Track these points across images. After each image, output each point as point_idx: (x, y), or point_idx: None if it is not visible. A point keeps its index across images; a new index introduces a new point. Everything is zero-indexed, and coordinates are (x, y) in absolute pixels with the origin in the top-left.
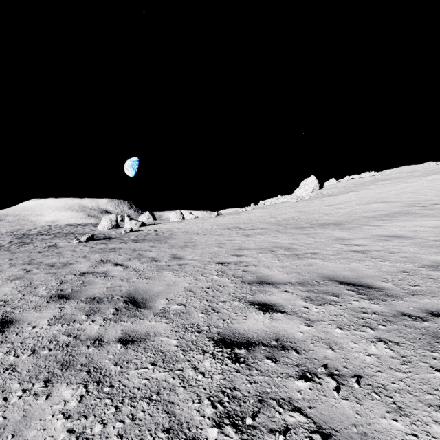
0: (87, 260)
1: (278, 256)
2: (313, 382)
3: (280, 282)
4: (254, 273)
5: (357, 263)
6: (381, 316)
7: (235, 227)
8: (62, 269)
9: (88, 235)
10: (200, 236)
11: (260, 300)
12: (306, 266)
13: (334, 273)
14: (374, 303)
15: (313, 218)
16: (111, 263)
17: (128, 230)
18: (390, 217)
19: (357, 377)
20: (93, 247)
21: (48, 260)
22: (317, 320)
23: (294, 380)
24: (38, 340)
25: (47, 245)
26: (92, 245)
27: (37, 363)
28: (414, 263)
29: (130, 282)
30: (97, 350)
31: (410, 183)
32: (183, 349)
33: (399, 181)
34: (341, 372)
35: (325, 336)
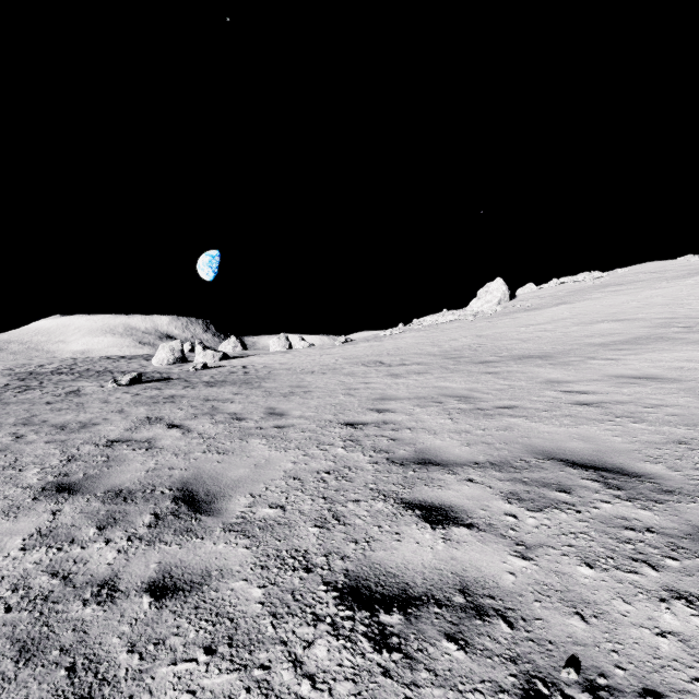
0: (124, 417)
1: (449, 412)
2: None
3: (458, 461)
4: (409, 443)
5: (591, 426)
6: (663, 537)
7: (374, 362)
8: (77, 433)
9: (132, 374)
10: (316, 377)
11: (423, 498)
12: (502, 430)
13: (553, 444)
14: (642, 508)
15: (502, 346)
16: (163, 424)
17: (199, 366)
18: (633, 345)
19: (652, 695)
20: (139, 394)
21: (58, 417)
22: (538, 544)
23: None
24: None
25: (65, 390)
26: (137, 392)
27: None
28: (694, 426)
29: (191, 459)
30: (102, 611)
31: (660, 290)
32: (275, 612)
33: (641, 286)
34: (612, 682)
35: (561, 583)
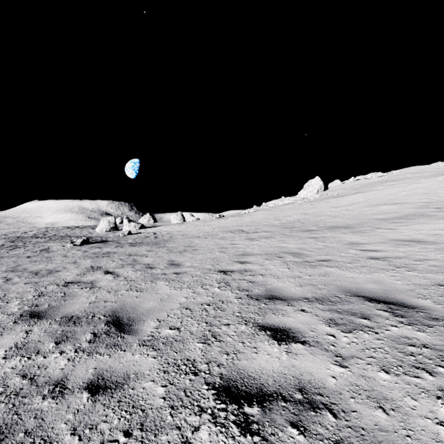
0: (76, 266)
1: (287, 264)
2: None
3: (294, 297)
4: (261, 284)
5: (380, 273)
6: (435, 351)
7: (238, 230)
8: (46, 277)
9: (83, 238)
10: (201, 240)
11: (272, 322)
12: (322, 276)
13: (356, 285)
14: (419, 330)
15: (320, 220)
16: (101, 271)
17: (126, 233)
18: (404, 219)
19: None
20: (87, 251)
21: (34, 266)
22: (350, 355)
23: None
24: None
25: (39, 248)
26: (86, 249)
27: None
28: None
29: (118, 295)
30: (55, 403)
31: (420, 184)
32: (172, 404)
33: (408, 181)
34: None
35: (367, 385)
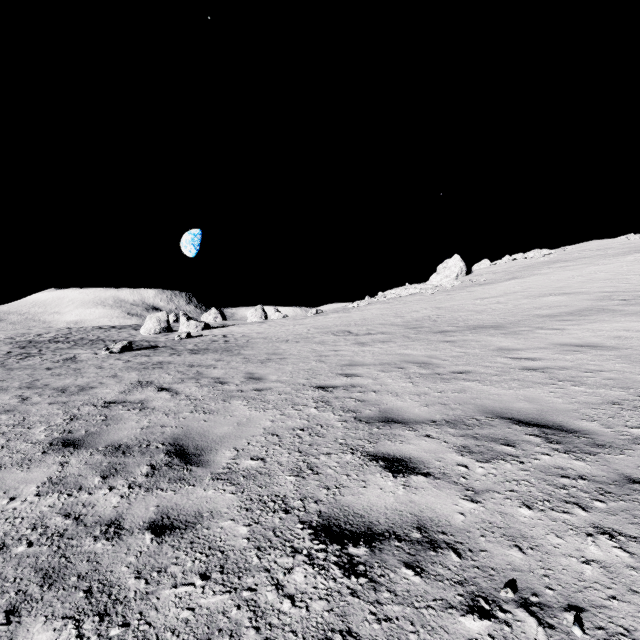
0: (118, 381)
1: (410, 377)
2: (495, 621)
3: (418, 420)
4: (374, 404)
5: (536, 389)
6: (593, 484)
7: (343, 331)
8: (77, 396)
9: (123, 343)
10: (290, 345)
11: (386, 451)
12: (457, 393)
13: (502, 405)
14: (577, 459)
15: (459, 317)
16: (154, 387)
17: (184, 335)
18: (577, 316)
19: (575, 609)
20: (130, 360)
21: (59, 381)
22: (485, 489)
23: (459, 615)
24: (13, 525)
25: (62, 357)
26: (128, 358)
27: (2, 572)
28: (627, 389)
29: (180, 418)
30: (111, 545)
31: (602, 266)
32: (259, 545)
33: (585, 262)
34: (543, 600)
35: (503, 522)
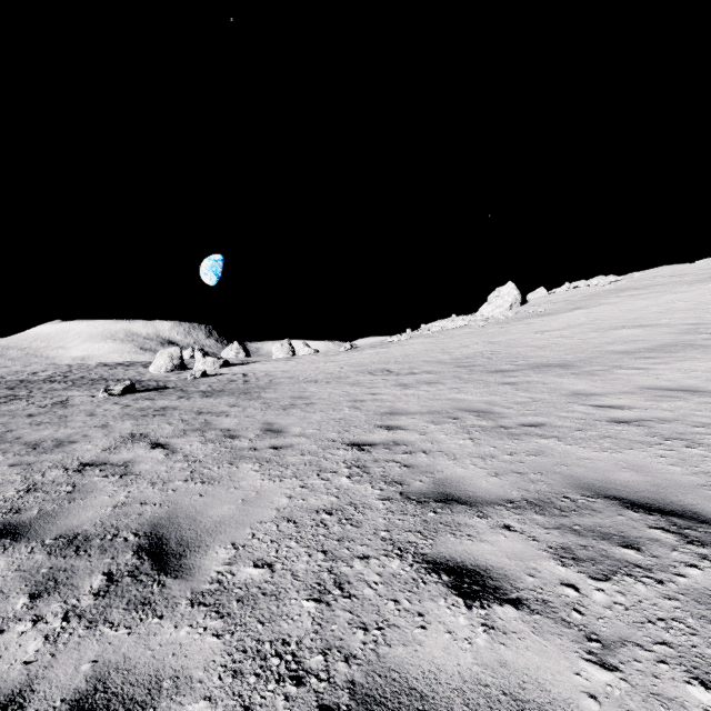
0: (106, 433)
1: (468, 431)
2: None
3: (488, 498)
4: (425, 471)
5: (638, 450)
6: None
7: (381, 370)
8: (49, 454)
9: (125, 383)
10: (320, 386)
11: (450, 554)
12: (533, 455)
13: (599, 475)
14: None
15: (517, 354)
16: (147, 442)
17: (198, 374)
18: (660, 353)
19: None
20: (129, 405)
21: (35, 433)
22: (618, 638)
23: None
24: None
25: (52, 401)
26: (128, 402)
27: None
28: None
29: (169, 490)
30: None
31: (681, 294)
32: None
33: (660, 290)
34: None
35: None
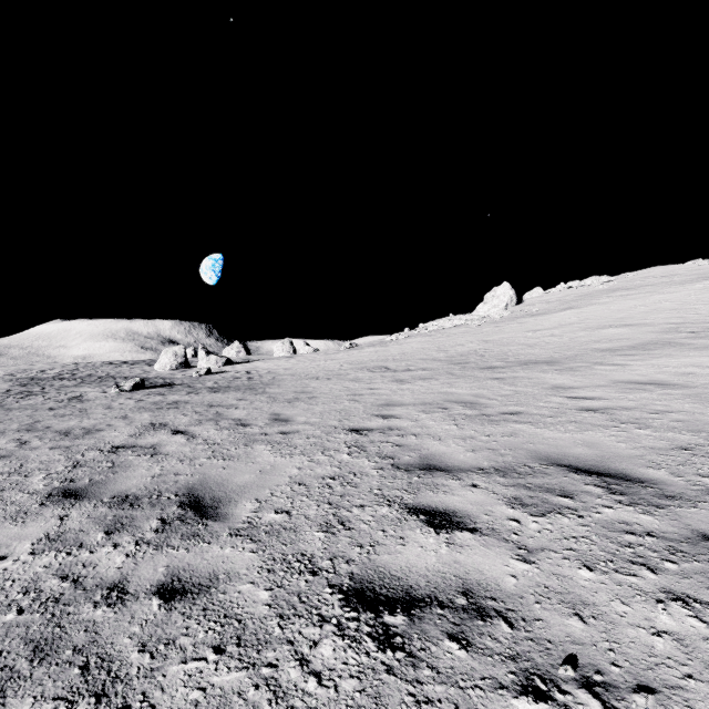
0: (128, 423)
1: (454, 418)
2: (553, 704)
3: (463, 467)
4: (414, 449)
5: (595, 432)
6: (663, 541)
7: (379, 367)
8: (81, 439)
9: (135, 380)
10: (321, 382)
11: (427, 503)
12: (506, 436)
13: (558, 450)
14: (643, 512)
15: (508, 351)
16: (168, 430)
17: (203, 372)
18: (640, 350)
19: (645, 690)
20: (142, 400)
21: (62, 423)
22: (540, 547)
23: (511, 697)
24: (2, 588)
25: (67, 396)
26: (141, 397)
27: None
28: (698, 432)
29: (196, 465)
30: (112, 613)
31: (668, 295)
32: (281, 613)
33: (649, 290)
34: (608, 679)
35: (561, 586)
